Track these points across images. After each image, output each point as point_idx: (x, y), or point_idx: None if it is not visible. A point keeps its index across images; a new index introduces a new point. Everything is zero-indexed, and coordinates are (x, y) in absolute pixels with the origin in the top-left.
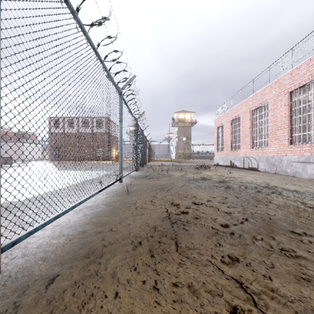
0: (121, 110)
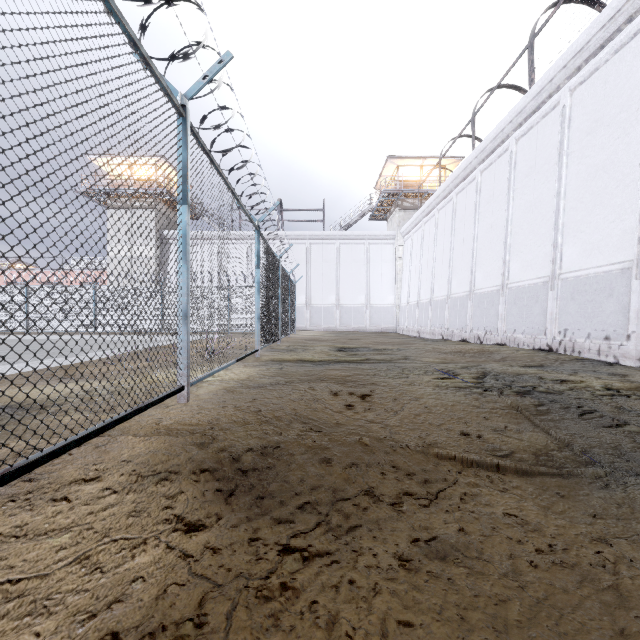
0: (28, 295)
